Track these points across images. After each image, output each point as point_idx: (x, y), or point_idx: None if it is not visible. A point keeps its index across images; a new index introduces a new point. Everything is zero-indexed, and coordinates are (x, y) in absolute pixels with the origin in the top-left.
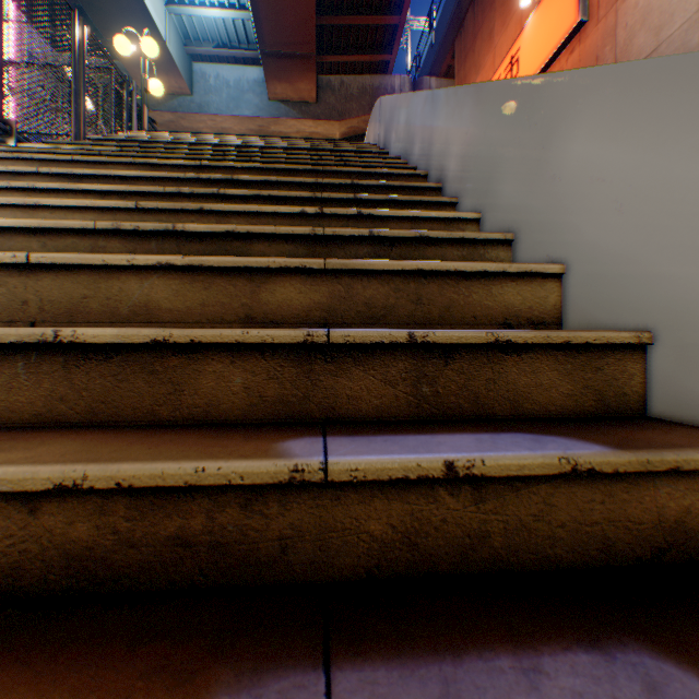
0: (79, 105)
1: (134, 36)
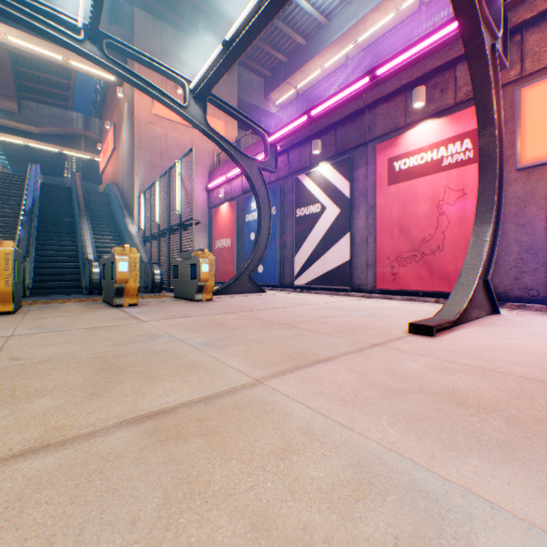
0: None
1: None
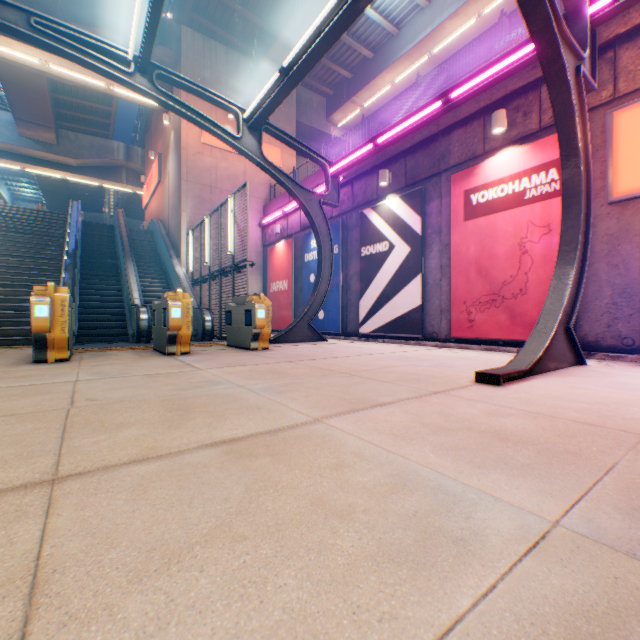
0: None
1: None
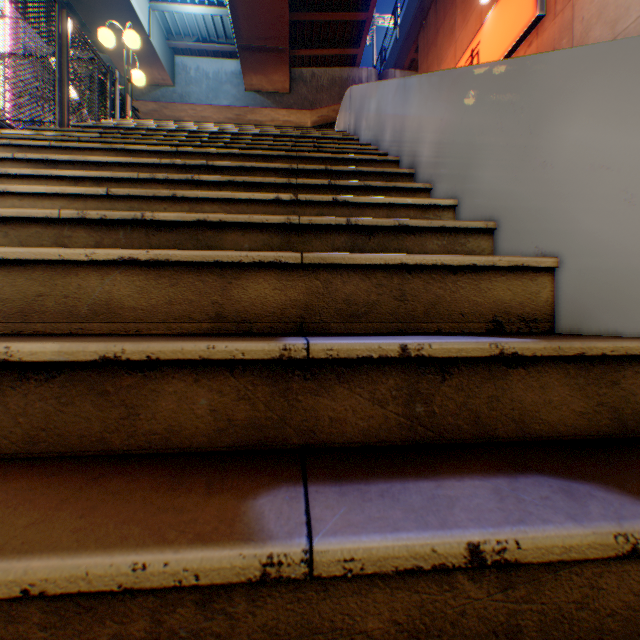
0: (63, 93)
1: (120, 31)
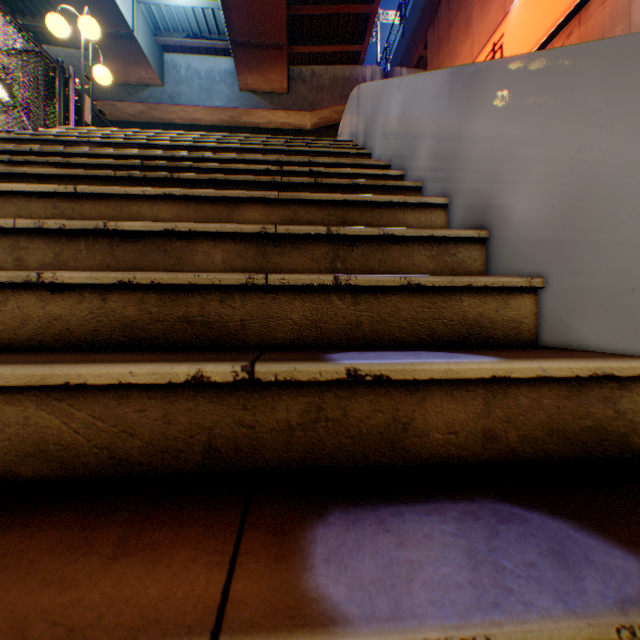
0: None
1: (101, 25)
